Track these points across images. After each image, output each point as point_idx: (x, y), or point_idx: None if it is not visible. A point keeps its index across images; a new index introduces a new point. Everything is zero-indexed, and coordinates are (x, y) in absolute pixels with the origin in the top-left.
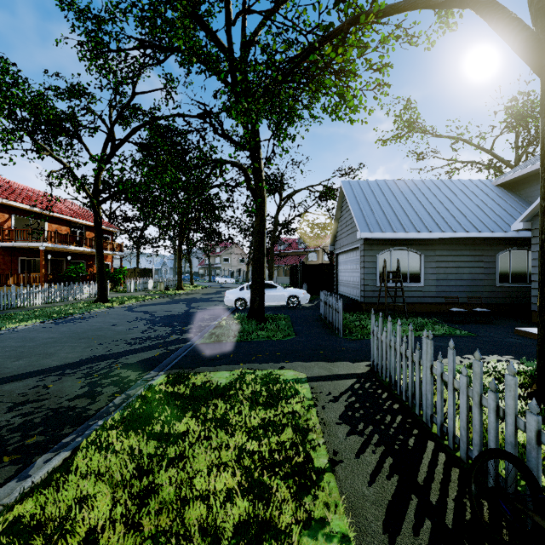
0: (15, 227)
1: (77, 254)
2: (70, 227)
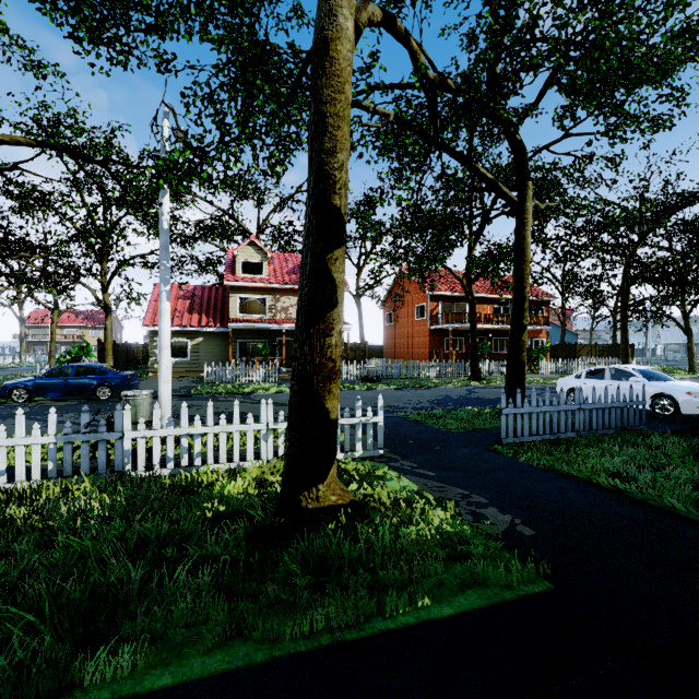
0: (437, 313)
1: (501, 331)
2: (492, 305)
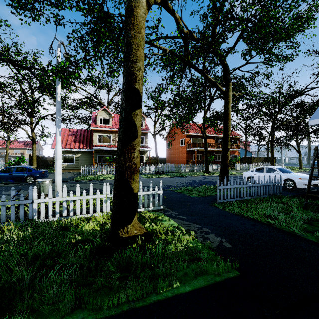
0: (190, 142)
1: (218, 151)
2: (215, 139)
